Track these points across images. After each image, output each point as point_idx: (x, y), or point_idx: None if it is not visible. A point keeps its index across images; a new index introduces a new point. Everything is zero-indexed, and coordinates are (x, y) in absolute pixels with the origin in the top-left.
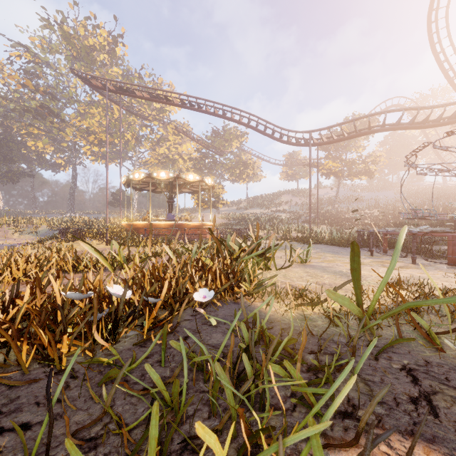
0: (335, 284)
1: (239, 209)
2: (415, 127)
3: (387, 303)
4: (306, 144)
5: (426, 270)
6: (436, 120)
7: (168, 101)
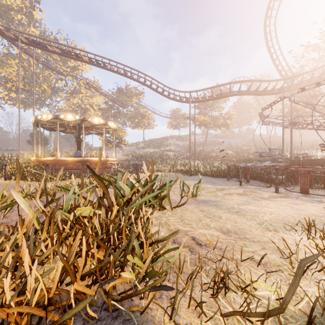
0: (241, 231)
1: (138, 149)
2: (258, 93)
3: None
4: (186, 101)
5: (291, 199)
6: (271, 90)
7: (78, 57)
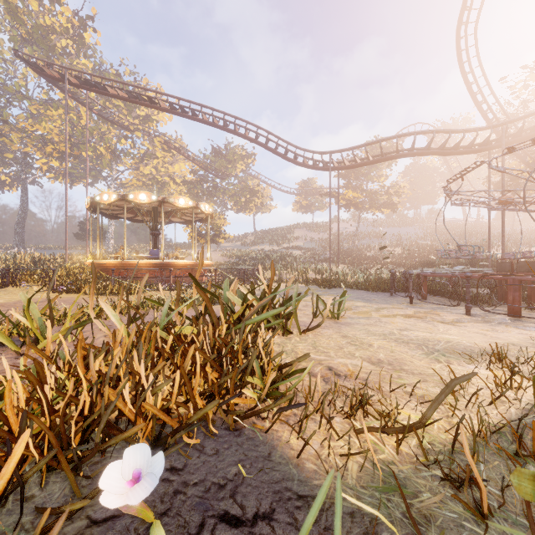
0: (397, 362)
1: (245, 245)
2: (445, 152)
3: (514, 411)
4: (325, 167)
5: (490, 324)
6: (467, 147)
7: (153, 104)
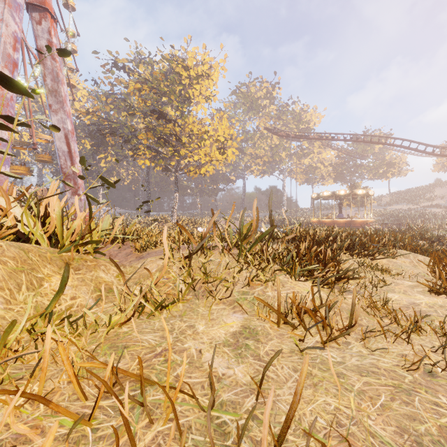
0: None
1: (381, 206)
2: None
3: None
4: None
5: None
6: None
7: (333, 138)
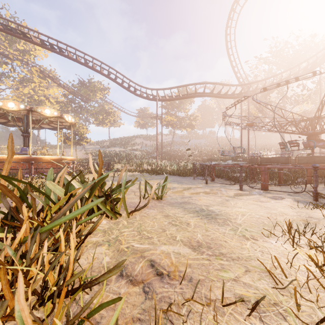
0: (214, 243)
1: (103, 147)
2: (221, 96)
3: None
4: (153, 99)
5: (256, 196)
6: (231, 94)
7: (25, 37)
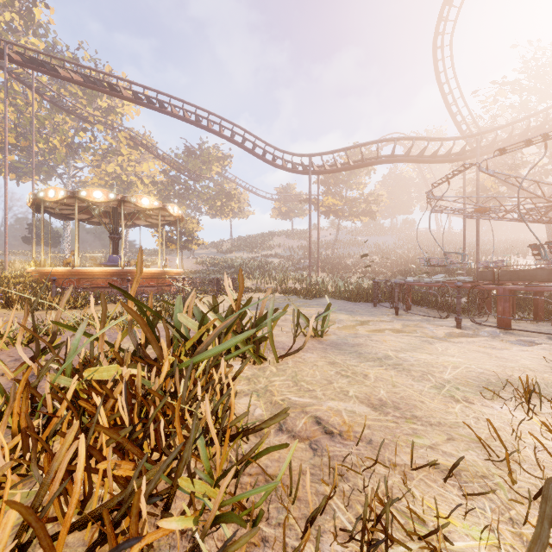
0: (405, 403)
1: (221, 253)
2: (424, 160)
3: None
4: (304, 171)
5: (485, 339)
6: (445, 155)
7: (113, 91)
